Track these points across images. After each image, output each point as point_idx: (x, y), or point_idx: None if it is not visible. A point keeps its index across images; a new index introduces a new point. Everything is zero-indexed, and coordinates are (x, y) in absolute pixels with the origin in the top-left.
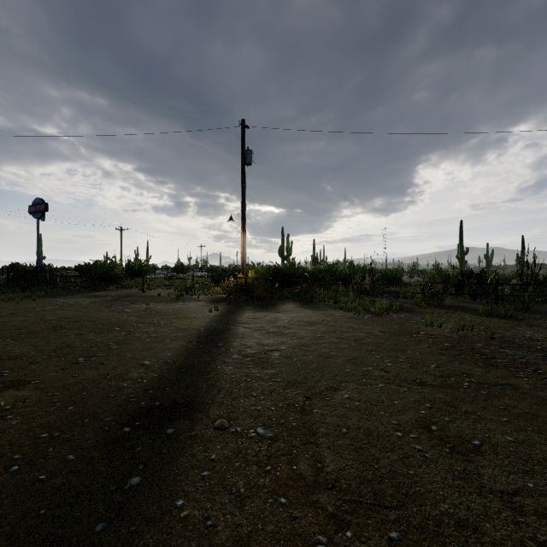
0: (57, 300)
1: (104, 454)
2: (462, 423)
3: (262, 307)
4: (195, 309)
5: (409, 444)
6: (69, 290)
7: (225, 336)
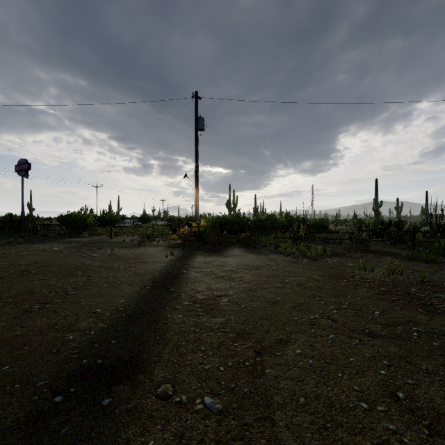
0: (34, 246)
1: (21, 439)
2: (429, 388)
3: (212, 252)
4: (153, 254)
5: (380, 422)
6: (47, 236)
7: (177, 280)
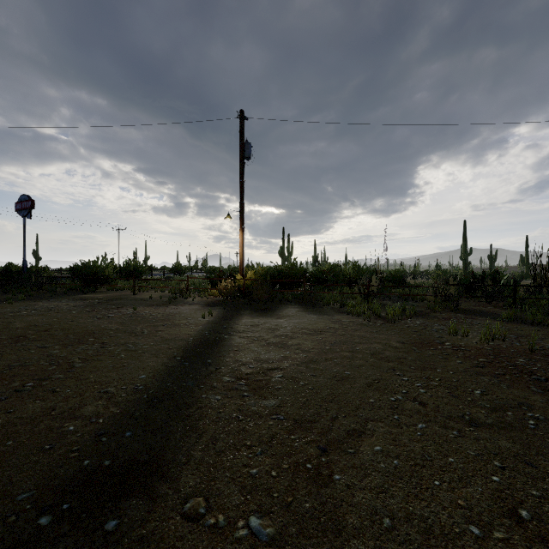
0: (36, 304)
1: None
2: None
3: (262, 311)
4: (187, 314)
5: None
6: (54, 292)
7: (216, 349)
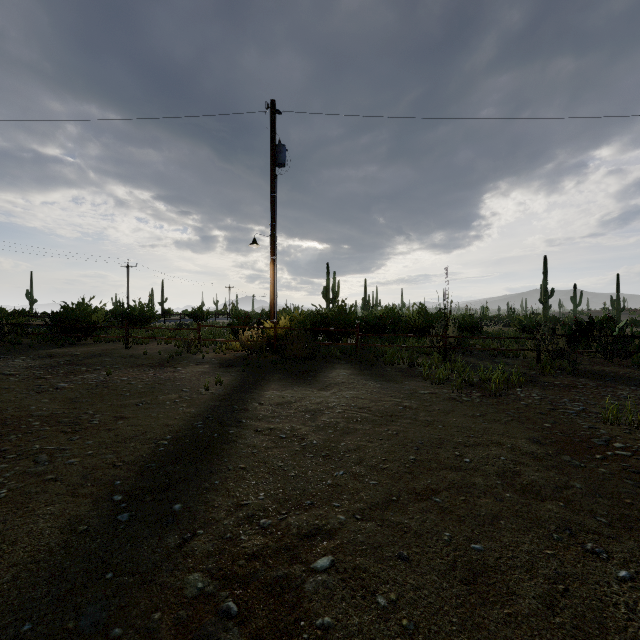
0: None
1: None
2: None
3: (298, 375)
4: (184, 382)
5: None
6: (14, 345)
7: (205, 465)
